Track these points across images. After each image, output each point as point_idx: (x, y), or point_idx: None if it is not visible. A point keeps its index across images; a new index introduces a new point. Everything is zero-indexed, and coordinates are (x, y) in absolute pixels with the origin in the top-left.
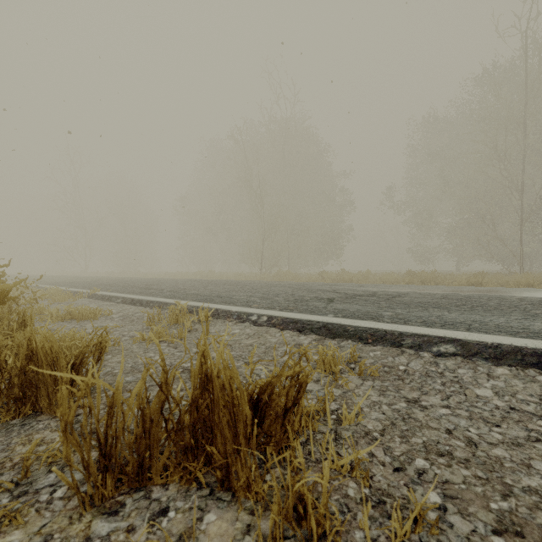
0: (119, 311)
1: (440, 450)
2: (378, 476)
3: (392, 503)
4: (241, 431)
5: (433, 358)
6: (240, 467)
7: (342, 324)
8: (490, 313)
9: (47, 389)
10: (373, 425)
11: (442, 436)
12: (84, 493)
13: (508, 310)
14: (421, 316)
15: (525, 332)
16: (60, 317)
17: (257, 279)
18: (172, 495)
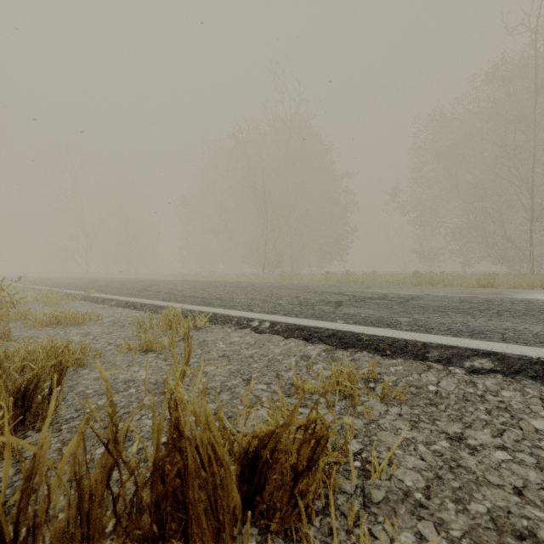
0: (111, 315)
1: (517, 528)
2: None
3: None
4: (228, 528)
5: (467, 376)
6: None
7: (355, 332)
8: (522, 320)
9: None
10: (411, 479)
11: (511, 500)
12: None
13: (541, 316)
14: (443, 322)
15: None
16: (44, 322)
17: (260, 280)
18: None
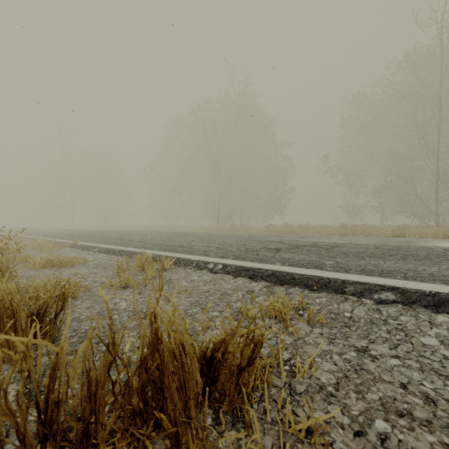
0: (95, 259)
1: (399, 409)
2: (338, 442)
3: None
4: (192, 400)
5: (375, 305)
6: (191, 438)
7: (289, 272)
8: (422, 262)
9: (8, 340)
10: (326, 378)
11: (398, 391)
12: None
13: (437, 259)
14: (359, 265)
15: None
16: (42, 264)
17: (214, 231)
18: None
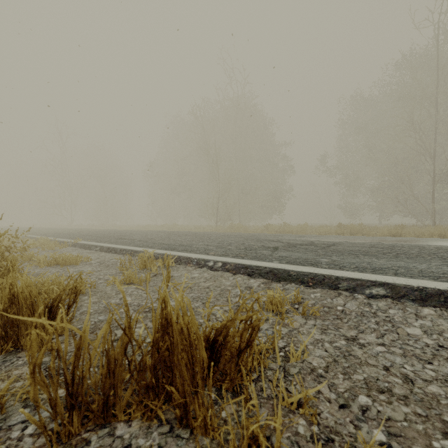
0: (97, 257)
1: (380, 387)
2: (325, 413)
3: (340, 441)
4: (199, 373)
5: (366, 300)
6: (197, 406)
7: (286, 269)
8: (413, 260)
9: (27, 329)
10: (317, 362)
11: (381, 373)
12: (53, 429)
13: (428, 257)
14: (353, 262)
15: (445, 277)
16: (46, 262)
17: (213, 230)
18: (134, 432)
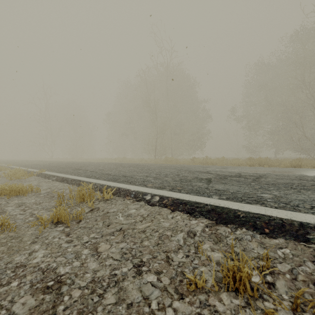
0: (49, 187)
1: None
2: None
3: None
4: None
5: None
6: None
7: (231, 209)
8: None
9: None
10: None
11: None
12: None
13: None
14: (302, 199)
15: None
16: None
17: (153, 162)
18: None
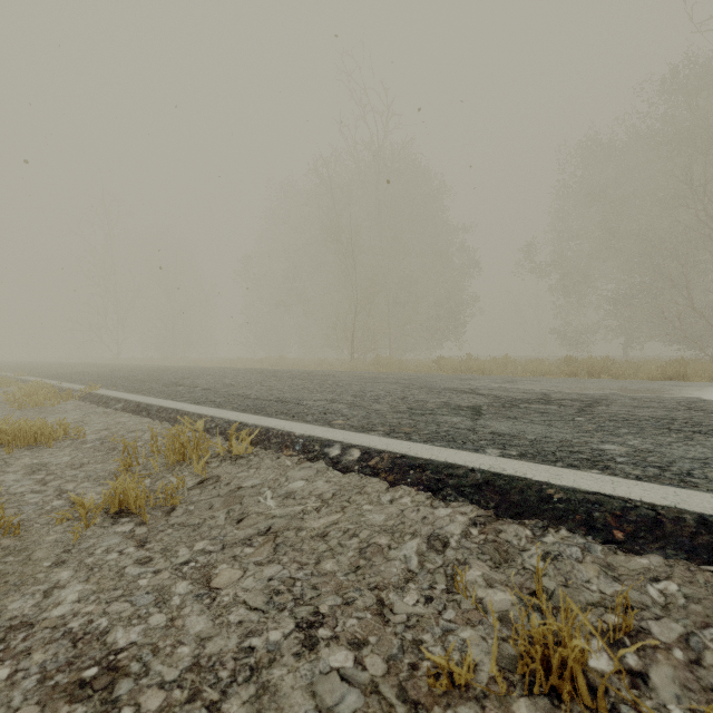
0: (105, 427)
1: None
2: None
3: None
4: None
5: None
6: None
7: (531, 480)
8: None
9: None
10: None
11: None
12: None
13: None
14: (700, 458)
15: None
16: None
17: (346, 368)
18: None
